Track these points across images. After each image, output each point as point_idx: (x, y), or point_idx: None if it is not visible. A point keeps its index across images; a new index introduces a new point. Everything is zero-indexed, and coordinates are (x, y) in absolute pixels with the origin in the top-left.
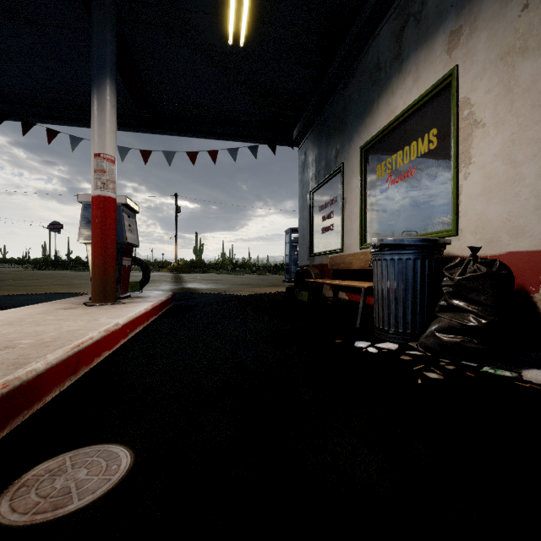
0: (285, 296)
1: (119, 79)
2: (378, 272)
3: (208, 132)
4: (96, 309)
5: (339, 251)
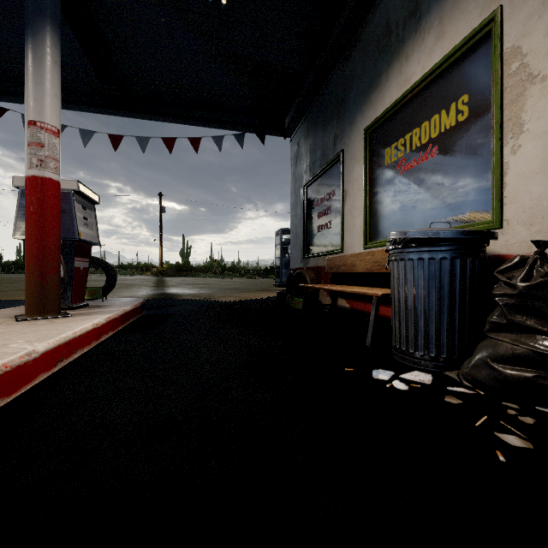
0: (276, 302)
1: (78, 44)
2: (399, 276)
3: (188, 116)
4: (24, 326)
5: (338, 251)
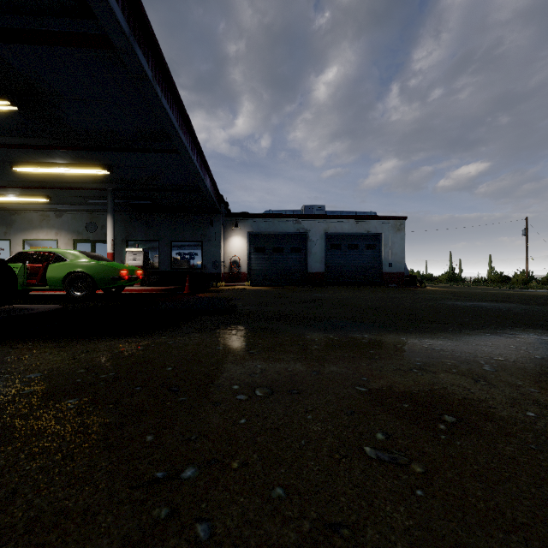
0: None
1: None
2: None
3: None
4: None
5: None
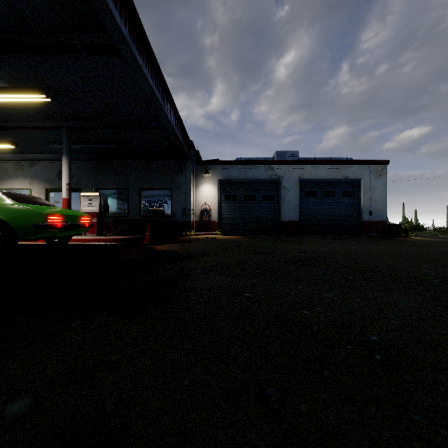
0: None
1: None
2: None
3: None
4: None
5: None
